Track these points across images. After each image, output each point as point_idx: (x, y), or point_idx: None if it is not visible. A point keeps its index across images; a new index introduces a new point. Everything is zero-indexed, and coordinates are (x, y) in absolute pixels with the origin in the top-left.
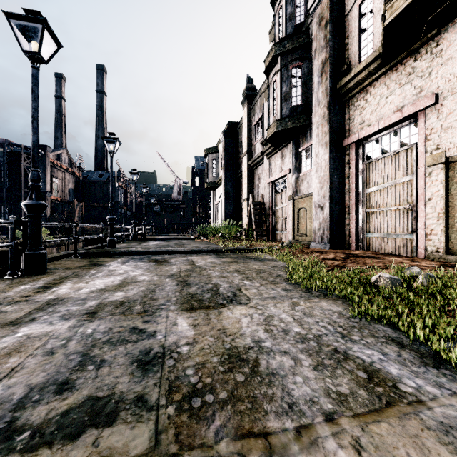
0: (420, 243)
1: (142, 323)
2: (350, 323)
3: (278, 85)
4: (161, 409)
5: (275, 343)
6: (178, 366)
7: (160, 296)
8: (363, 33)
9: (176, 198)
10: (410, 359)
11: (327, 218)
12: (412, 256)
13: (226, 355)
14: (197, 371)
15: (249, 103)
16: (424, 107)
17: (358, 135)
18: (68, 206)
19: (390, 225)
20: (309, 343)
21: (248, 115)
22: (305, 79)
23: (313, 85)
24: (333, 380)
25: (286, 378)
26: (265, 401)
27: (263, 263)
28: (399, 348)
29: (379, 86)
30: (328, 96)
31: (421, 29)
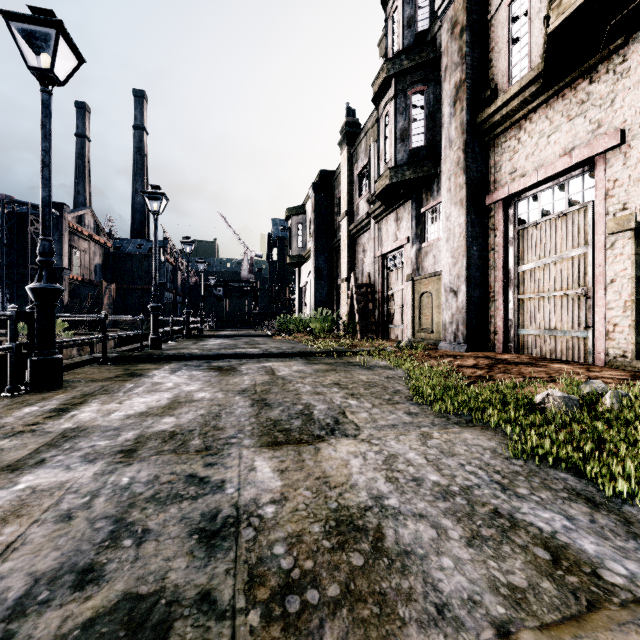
0: (599, 343)
1: (203, 467)
2: (511, 467)
3: (391, 118)
4: (238, 616)
5: (403, 499)
6: (261, 540)
7: (228, 424)
8: (515, 44)
9: (246, 277)
10: (610, 527)
11: (463, 307)
12: (586, 363)
13: (333, 521)
14: (290, 549)
15: (350, 145)
16: (604, 149)
17: (508, 189)
18: (94, 288)
19: (553, 317)
20: (455, 499)
21: (348, 161)
22: (430, 110)
23: (442, 118)
24: (500, 563)
25: (428, 561)
26: (399, 601)
27: (373, 372)
28: (591, 509)
29: (538, 120)
30: (464, 133)
31: (601, 38)
